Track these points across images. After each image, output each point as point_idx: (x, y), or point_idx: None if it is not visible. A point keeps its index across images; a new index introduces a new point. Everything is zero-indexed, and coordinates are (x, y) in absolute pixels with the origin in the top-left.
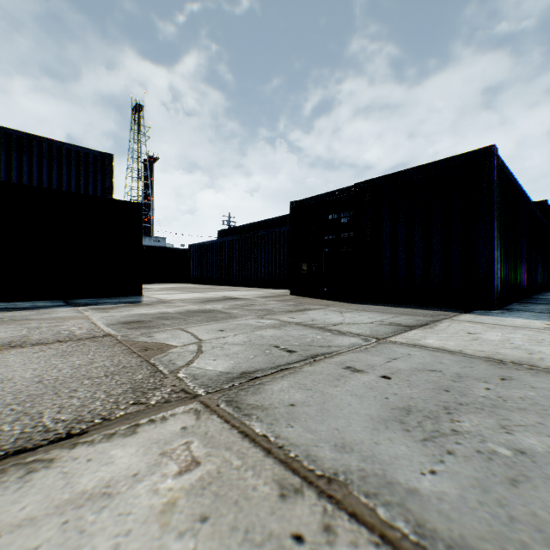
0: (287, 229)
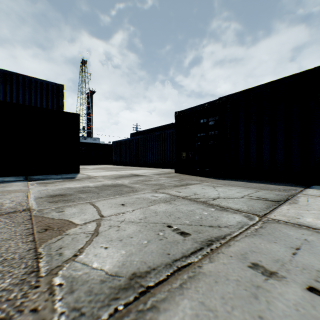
0: (172, 131)
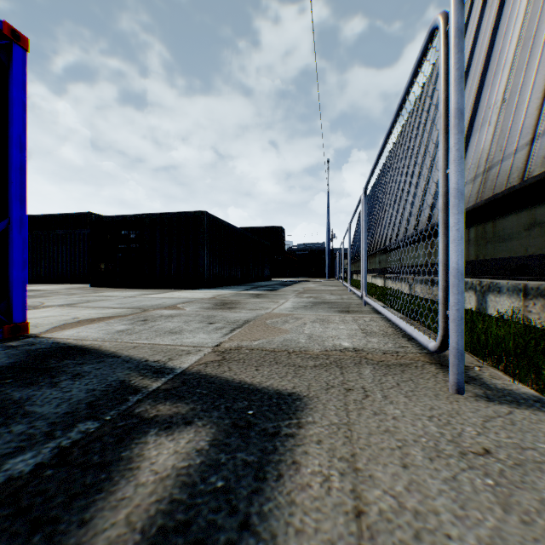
0: (88, 232)
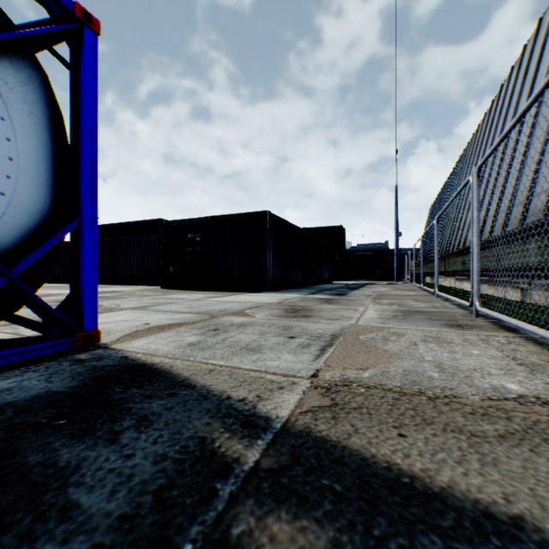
0: (158, 237)
